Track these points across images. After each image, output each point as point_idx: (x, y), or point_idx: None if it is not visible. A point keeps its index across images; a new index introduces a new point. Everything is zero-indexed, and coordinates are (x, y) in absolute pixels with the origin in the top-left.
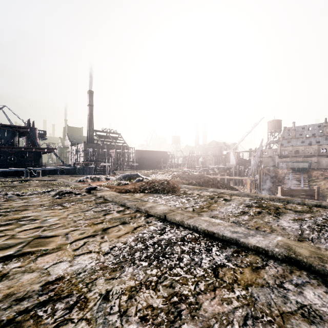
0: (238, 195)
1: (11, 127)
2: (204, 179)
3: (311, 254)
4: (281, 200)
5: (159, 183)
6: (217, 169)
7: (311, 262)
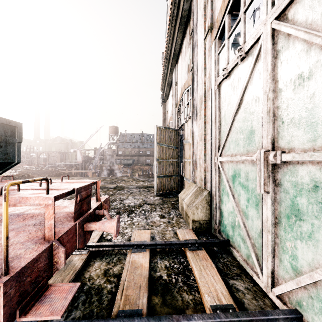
0: (82, 178)
1: None
2: (56, 173)
3: (101, 185)
4: (103, 178)
5: (20, 176)
6: (64, 166)
7: (100, 186)
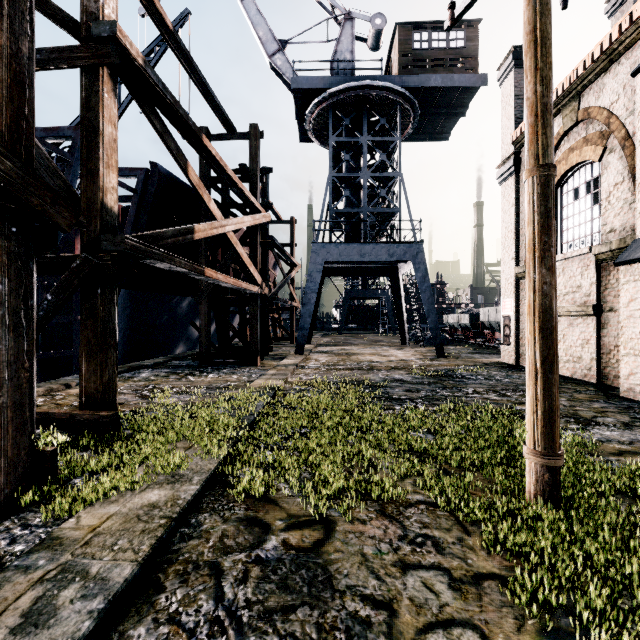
0: None
1: (433, 285)
2: None
3: None
4: None
5: None
6: None
7: None
